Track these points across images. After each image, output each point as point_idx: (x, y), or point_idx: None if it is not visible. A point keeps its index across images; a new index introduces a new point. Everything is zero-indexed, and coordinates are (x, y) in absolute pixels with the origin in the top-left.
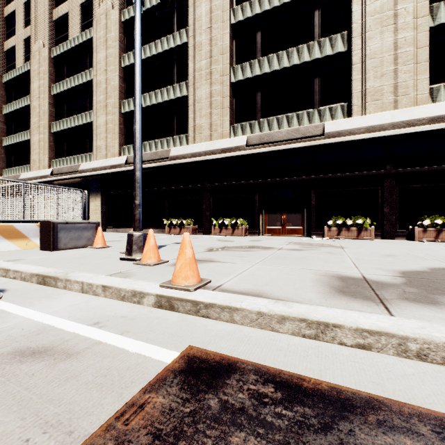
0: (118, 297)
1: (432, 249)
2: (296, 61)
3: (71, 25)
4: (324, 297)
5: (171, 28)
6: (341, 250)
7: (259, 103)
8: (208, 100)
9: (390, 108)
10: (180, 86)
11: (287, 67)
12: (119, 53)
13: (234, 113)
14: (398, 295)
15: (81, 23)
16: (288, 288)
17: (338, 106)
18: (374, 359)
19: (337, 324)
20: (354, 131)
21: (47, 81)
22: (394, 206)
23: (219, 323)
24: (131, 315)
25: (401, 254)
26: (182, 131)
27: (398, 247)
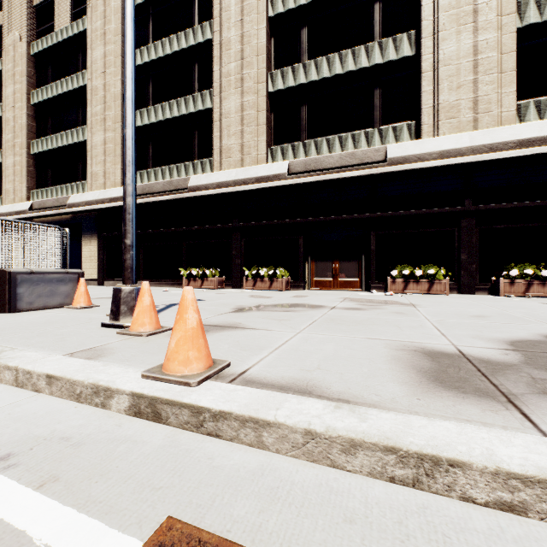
0: (71, 396)
1: (528, 307)
2: (351, 67)
3: (58, 12)
4: (414, 392)
5: (190, 20)
6: (414, 309)
7: (304, 120)
8: (239, 114)
9: (468, 129)
10: (202, 96)
11: (340, 74)
12: (122, 50)
13: (272, 132)
14: (529, 386)
15: (71, 10)
16: (352, 374)
17: (404, 125)
18: (542, 544)
19: (457, 460)
20: (424, 156)
21: (25, 85)
22: (474, 252)
23: (236, 450)
24: (79, 434)
25: (493, 315)
26: (205, 155)
27: (484, 304)
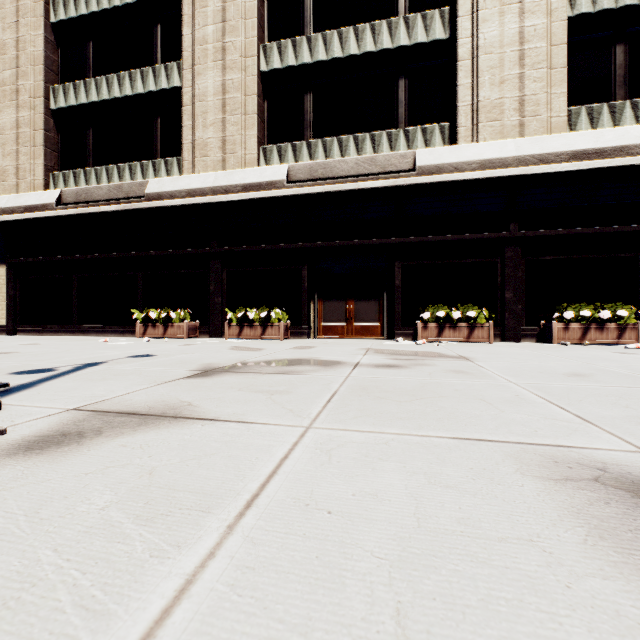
0: None
1: (612, 359)
2: (370, 47)
3: None
4: None
5: None
6: (474, 365)
7: (308, 113)
8: (220, 97)
9: (514, 135)
10: (167, 69)
11: (356, 54)
12: None
13: (266, 127)
14: None
15: None
16: None
17: (435, 127)
18: None
19: None
20: (462, 166)
21: None
22: (520, 289)
23: None
24: None
25: (591, 371)
26: (172, 152)
27: (552, 355)
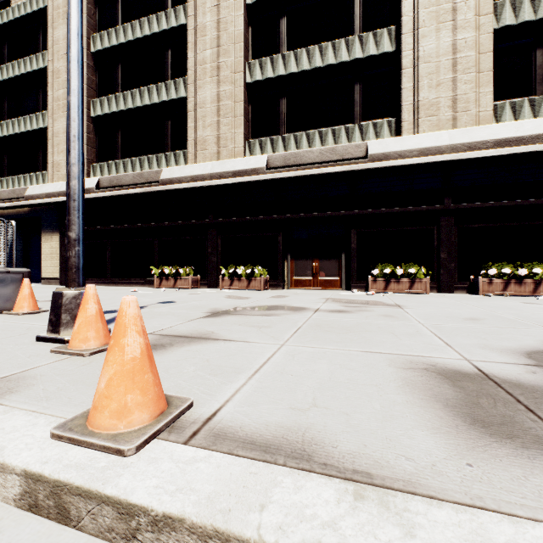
0: None
1: (513, 308)
2: (332, 60)
3: None
4: (457, 449)
5: (163, 3)
6: (402, 311)
7: (283, 113)
8: (215, 104)
9: (448, 127)
10: (176, 84)
11: (320, 67)
12: (88, 31)
13: (250, 125)
14: None
15: None
16: (362, 415)
17: (384, 122)
18: None
19: None
20: (405, 153)
21: None
22: (453, 250)
23: None
24: None
25: (486, 317)
26: (179, 146)
27: (469, 304)
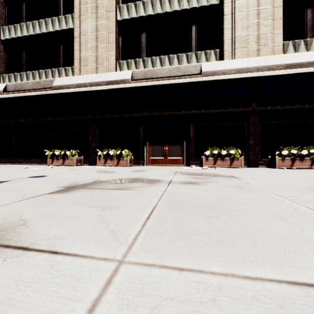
0: None
1: None
2: (177, 7)
3: None
4: None
5: None
6: (243, 182)
7: (143, 43)
8: (94, 33)
9: (254, 55)
10: (66, 18)
11: (169, 11)
12: None
13: (120, 51)
14: None
15: None
16: None
17: (212, 51)
18: None
19: None
20: (226, 71)
21: None
22: (258, 138)
23: None
24: None
25: None
26: (68, 64)
27: (283, 175)
